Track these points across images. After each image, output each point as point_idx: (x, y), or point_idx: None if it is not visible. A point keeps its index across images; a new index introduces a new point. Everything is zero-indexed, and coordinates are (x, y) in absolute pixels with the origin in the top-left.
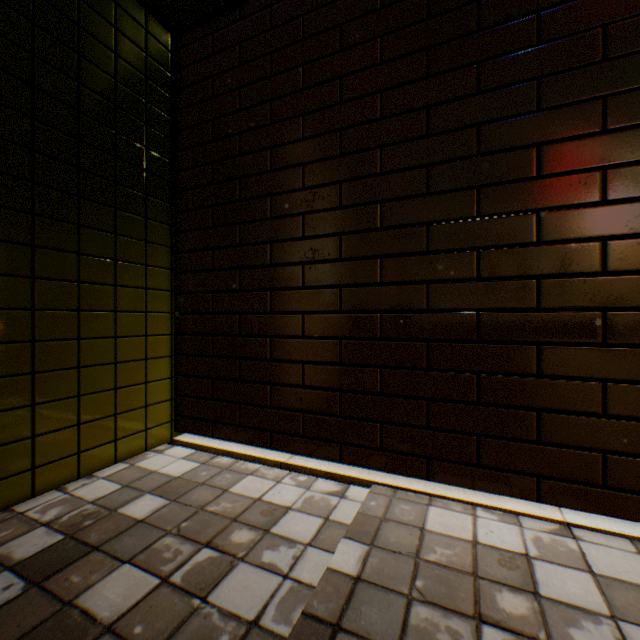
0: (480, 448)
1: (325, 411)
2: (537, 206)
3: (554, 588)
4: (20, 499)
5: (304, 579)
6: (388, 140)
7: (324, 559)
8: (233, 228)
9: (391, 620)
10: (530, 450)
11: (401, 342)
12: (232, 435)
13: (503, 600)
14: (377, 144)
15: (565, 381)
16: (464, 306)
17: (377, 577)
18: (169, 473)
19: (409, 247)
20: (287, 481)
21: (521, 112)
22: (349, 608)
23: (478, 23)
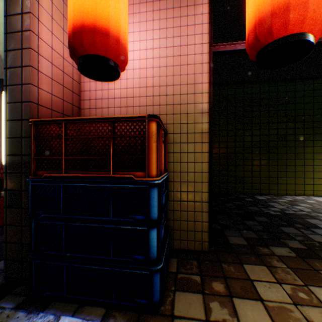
0: None
1: None
2: None
3: None
4: (283, 195)
5: None
6: None
7: None
8: None
9: None
10: None
11: None
12: None
13: None
14: None
15: None
16: None
17: None
18: (318, 200)
19: None
20: None
21: None
22: None
23: None
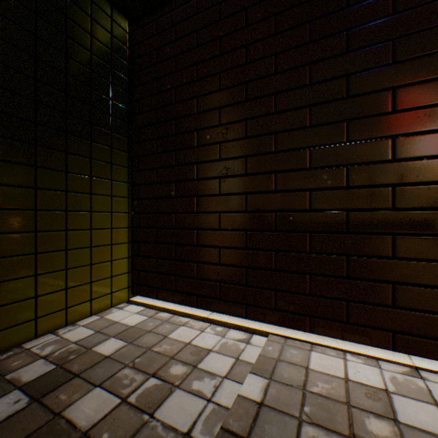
0: (349, 310)
1: (235, 282)
2: (392, 133)
3: (409, 416)
4: (27, 339)
5: (222, 403)
6: (280, 89)
7: (236, 388)
8: (170, 154)
9: (287, 436)
10: (387, 312)
11: (290, 233)
12: (170, 297)
13: (371, 424)
14: (272, 92)
15: (414, 262)
16: (337, 207)
17: (275, 403)
18: (127, 323)
19: (296, 165)
20: (208, 331)
21: (380, 65)
22: (256, 426)
23: (347, 1)
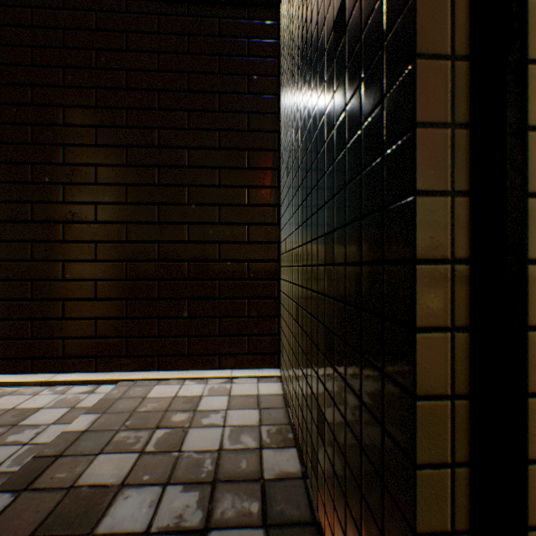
0: (190, 344)
1: (84, 335)
2: (219, 202)
3: (206, 405)
4: None
5: (42, 441)
6: (133, 143)
7: (63, 428)
8: None
9: (101, 442)
10: (216, 341)
11: (142, 281)
12: None
13: (176, 417)
14: (125, 144)
15: (232, 300)
16: (181, 258)
17: (101, 427)
18: None
19: (147, 218)
20: (45, 392)
21: (211, 147)
22: (73, 445)
23: (189, 87)
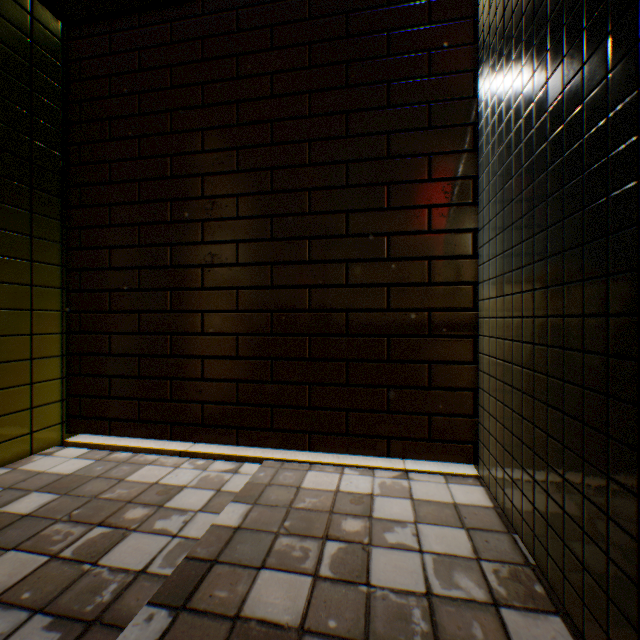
0: (349, 420)
1: (224, 400)
2: (388, 231)
3: (384, 511)
4: None
5: (192, 535)
6: (278, 164)
7: (212, 519)
8: (133, 228)
9: (260, 550)
10: (383, 418)
11: (289, 337)
12: (132, 431)
13: (346, 524)
14: (269, 166)
15: (406, 364)
16: (337, 307)
17: (255, 524)
18: (60, 472)
19: (295, 257)
20: (186, 466)
21: (377, 157)
22: (227, 548)
23: (347, 81)
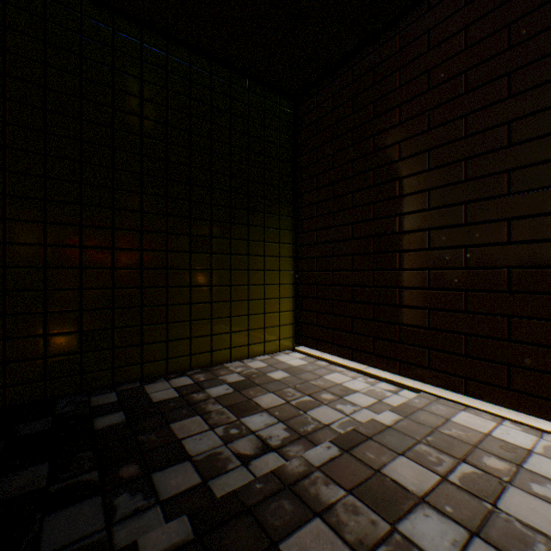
0: (510, 375)
1: (387, 338)
2: None
3: (538, 467)
4: (226, 361)
5: (356, 418)
6: (433, 145)
7: (371, 415)
8: (328, 216)
9: (401, 444)
10: None
11: (443, 291)
12: (327, 349)
13: (487, 459)
14: (425, 149)
15: None
16: (495, 264)
17: (401, 429)
18: (290, 363)
19: (450, 221)
20: (359, 379)
21: (548, 106)
22: (378, 434)
23: (508, 43)
